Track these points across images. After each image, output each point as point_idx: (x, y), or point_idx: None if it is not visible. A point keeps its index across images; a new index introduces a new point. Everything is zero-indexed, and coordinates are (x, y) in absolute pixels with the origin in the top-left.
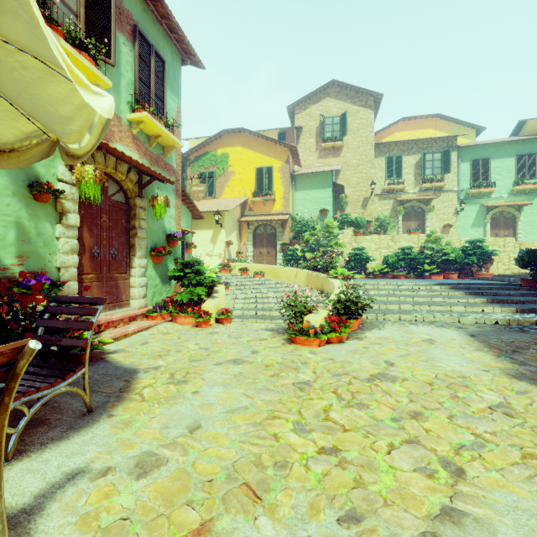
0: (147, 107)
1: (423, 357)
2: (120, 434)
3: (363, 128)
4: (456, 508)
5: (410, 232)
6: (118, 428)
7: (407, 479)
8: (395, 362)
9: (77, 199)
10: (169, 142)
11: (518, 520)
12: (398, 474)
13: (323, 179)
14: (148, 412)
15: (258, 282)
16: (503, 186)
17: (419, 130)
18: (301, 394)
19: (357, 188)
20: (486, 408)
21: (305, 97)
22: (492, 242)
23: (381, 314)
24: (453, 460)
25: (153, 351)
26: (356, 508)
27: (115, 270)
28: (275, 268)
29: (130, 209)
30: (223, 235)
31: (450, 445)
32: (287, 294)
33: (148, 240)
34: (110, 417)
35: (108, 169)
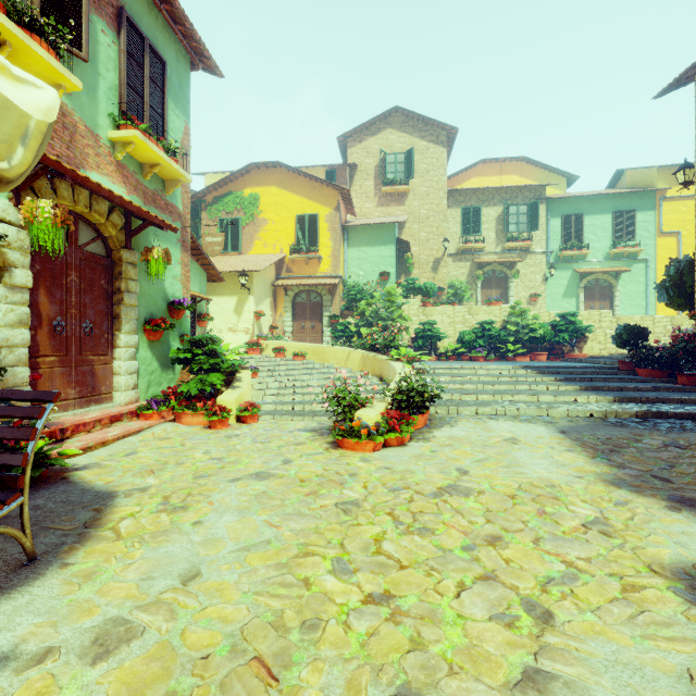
0: (138, 123)
1: (504, 461)
2: (75, 593)
3: (434, 170)
4: (542, 668)
5: (491, 303)
6: (74, 584)
7: (480, 632)
8: (470, 469)
9: (28, 248)
10: (172, 174)
11: (619, 679)
12: (468, 626)
13: (383, 232)
14: (123, 556)
15: (297, 366)
16: (599, 249)
17: (501, 176)
18: (346, 519)
19: (426, 246)
20: (579, 526)
21: (361, 126)
22: (586, 315)
23: (454, 406)
24: (539, 600)
25: (142, 464)
26: (410, 681)
27: (90, 351)
28: (321, 347)
29: (113, 265)
30: (251, 303)
31: (536, 580)
32: (332, 383)
33: (141, 309)
34: (63, 567)
35: (78, 206)
